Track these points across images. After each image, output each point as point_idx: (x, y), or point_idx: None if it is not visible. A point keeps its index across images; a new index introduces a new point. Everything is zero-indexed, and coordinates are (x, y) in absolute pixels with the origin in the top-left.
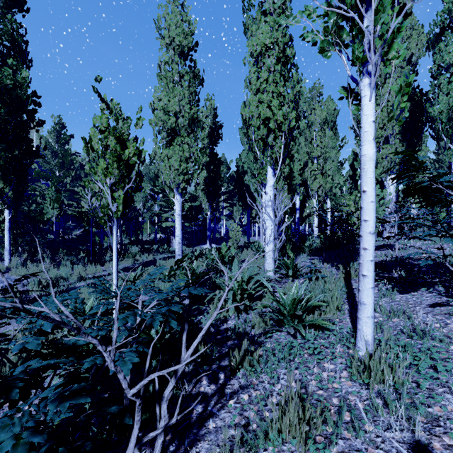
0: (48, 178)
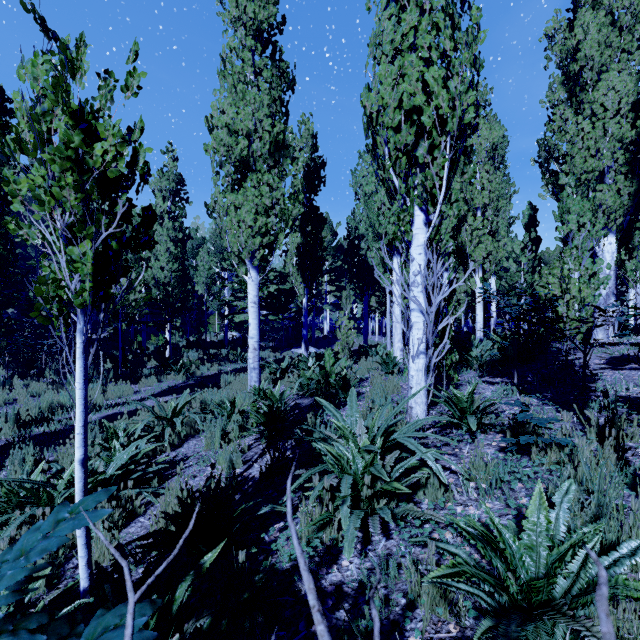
0: None
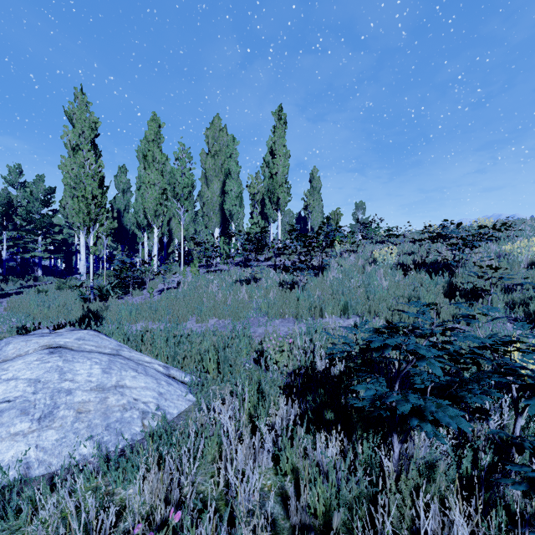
0: None
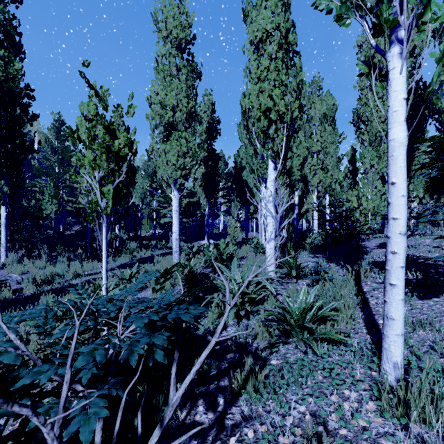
0: (48, 174)
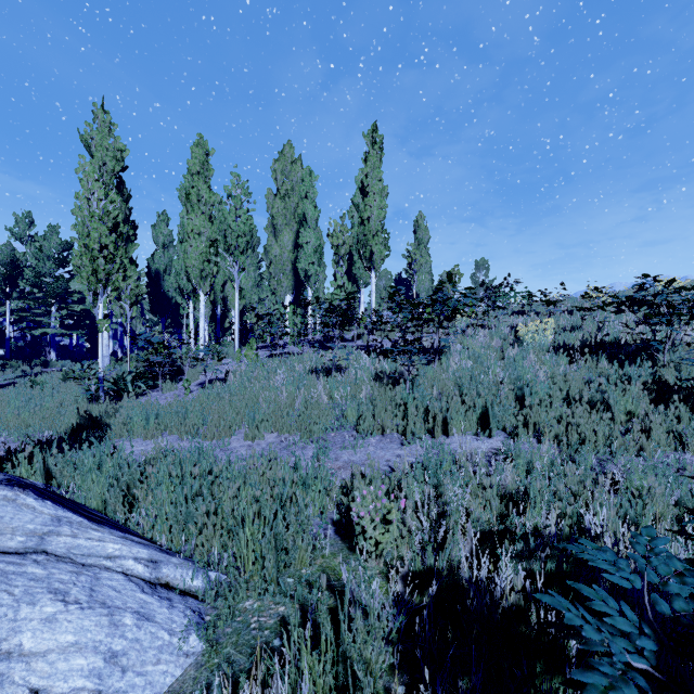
0: None
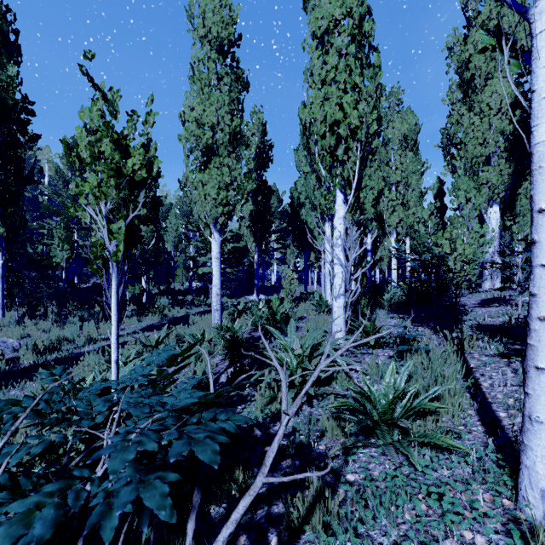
0: (59, 213)
